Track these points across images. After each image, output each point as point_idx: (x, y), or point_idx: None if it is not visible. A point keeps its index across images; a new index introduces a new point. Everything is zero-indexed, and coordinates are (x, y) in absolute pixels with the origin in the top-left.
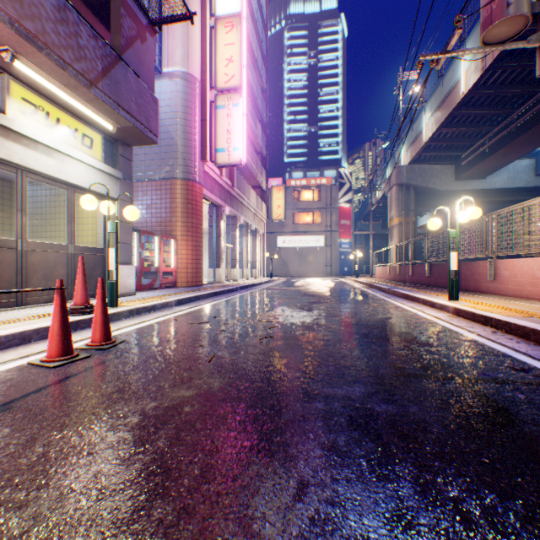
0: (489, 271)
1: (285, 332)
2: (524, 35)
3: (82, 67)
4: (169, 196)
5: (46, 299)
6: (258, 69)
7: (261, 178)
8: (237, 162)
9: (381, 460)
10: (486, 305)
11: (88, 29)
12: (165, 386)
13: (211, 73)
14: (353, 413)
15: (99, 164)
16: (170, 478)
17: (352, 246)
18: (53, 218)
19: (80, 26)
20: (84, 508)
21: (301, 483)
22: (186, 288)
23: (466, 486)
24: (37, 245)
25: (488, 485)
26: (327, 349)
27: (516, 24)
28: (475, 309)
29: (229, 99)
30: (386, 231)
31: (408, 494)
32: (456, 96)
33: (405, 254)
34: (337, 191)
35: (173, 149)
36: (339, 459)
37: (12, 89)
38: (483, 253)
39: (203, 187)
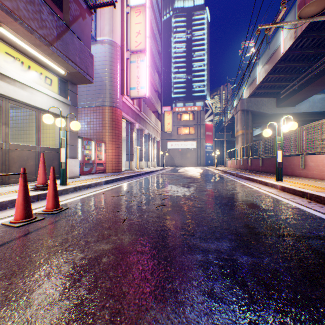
0: (301, 162)
1: (173, 202)
2: (321, 15)
3: (43, 33)
4: (101, 116)
5: None
6: (156, 40)
7: (158, 106)
8: (143, 96)
9: (250, 306)
10: (301, 184)
11: (47, 9)
12: (91, 241)
13: (127, 41)
14: (224, 263)
15: (56, 95)
16: (85, 323)
17: (213, 148)
18: (28, 130)
19: (42, 6)
20: None
21: None
22: (111, 173)
23: None
24: (16, 146)
25: None
26: (201, 214)
27: (321, 5)
28: (295, 187)
29: (138, 57)
30: (234, 139)
31: None
32: (278, 55)
33: (246, 152)
34: (204, 114)
35: (103, 88)
36: (217, 305)
37: None
38: (297, 151)
39: (122, 111)
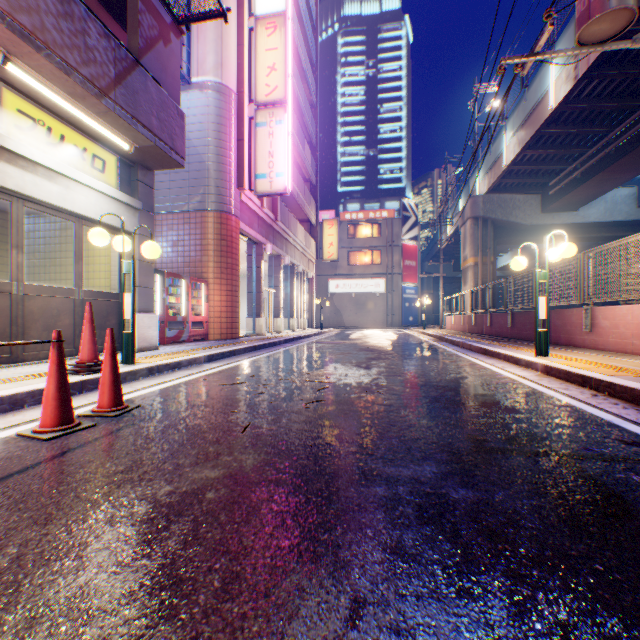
0: (585, 320)
1: (337, 395)
2: (626, 36)
3: (90, 73)
4: (199, 231)
5: (48, 354)
6: (306, 80)
7: (310, 210)
8: (281, 190)
9: (462, 567)
10: (582, 362)
11: (98, 27)
12: (185, 465)
13: (249, 84)
14: (424, 500)
15: (113, 191)
16: (180, 594)
17: (418, 292)
18: (58, 257)
19: (88, 22)
20: (61, 638)
21: (356, 600)
22: (219, 341)
23: (577, 606)
24: (37, 288)
25: (606, 605)
26: (389, 417)
27: (620, 20)
28: (569, 366)
29: (272, 115)
30: (459, 274)
31: (500, 617)
32: (544, 111)
33: (482, 301)
34: (400, 226)
35: (204, 175)
36: (406, 566)
37: (5, 99)
38: (578, 299)
39: (240, 221)
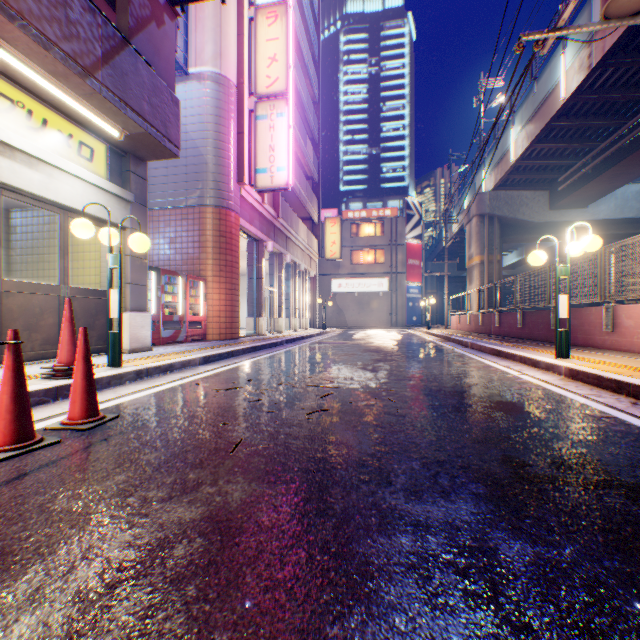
0: (606, 320)
1: (343, 403)
2: None
3: (73, 49)
4: (197, 227)
5: (29, 356)
6: (308, 76)
7: (313, 208)
8: (282, 185)
9: None
10: (611, 365)
11: None
12: (155, 500)
13: (250, 76)
14: (467, 561)
15: (102, 181)
16: None
17: (422, 291)
18: (47, 253)
19: None
20: None
21: None
22: (217, 341)
23: None
24: (16, 285)
25: None
26: (405, 431)
27: None
28: (599, 370)
29: (273, 108)
30: (463, 273)
31: None
32: (555, 103)
33: (488, 300)
34: (403, 225)
35: (202, 169)
36: None
37: None
38: (598, 297)
39: (240, 217)
